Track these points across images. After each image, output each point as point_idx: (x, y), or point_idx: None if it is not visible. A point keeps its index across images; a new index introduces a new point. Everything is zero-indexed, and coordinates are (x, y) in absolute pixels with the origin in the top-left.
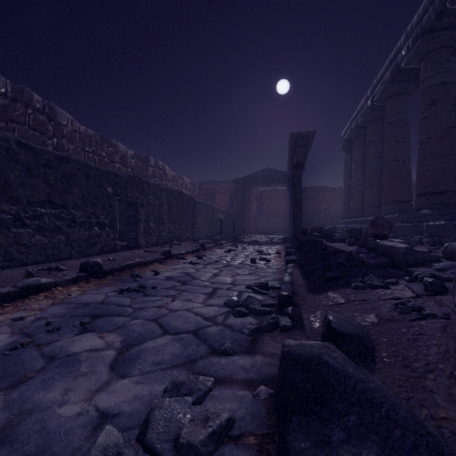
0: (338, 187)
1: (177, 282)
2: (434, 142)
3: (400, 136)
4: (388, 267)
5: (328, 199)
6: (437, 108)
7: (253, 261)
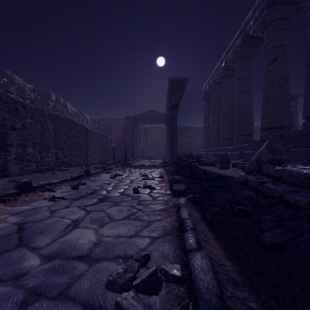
0: (198, 127)
1: None
2: (275, 89)
3: (246, 87)
4: None
5: (191, 135)
6: (277, 64)
7: (135, 191)
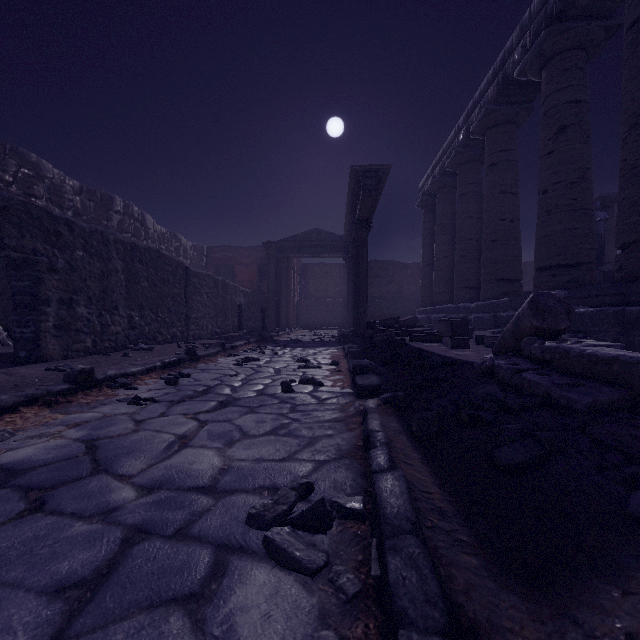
0: (411, 263)
1: (19, 496)
2: (563, 190)
3: (506, 184)
4: (634, 416)
5: (398, 279)
6: (568, 139)
7: (286, 387)
